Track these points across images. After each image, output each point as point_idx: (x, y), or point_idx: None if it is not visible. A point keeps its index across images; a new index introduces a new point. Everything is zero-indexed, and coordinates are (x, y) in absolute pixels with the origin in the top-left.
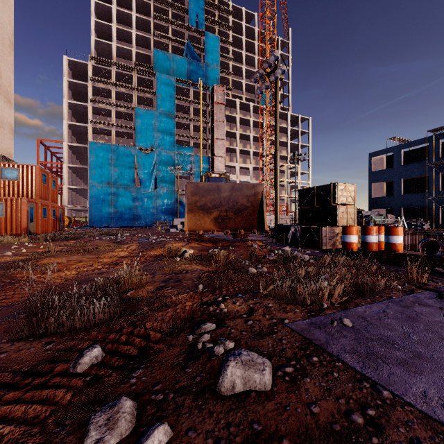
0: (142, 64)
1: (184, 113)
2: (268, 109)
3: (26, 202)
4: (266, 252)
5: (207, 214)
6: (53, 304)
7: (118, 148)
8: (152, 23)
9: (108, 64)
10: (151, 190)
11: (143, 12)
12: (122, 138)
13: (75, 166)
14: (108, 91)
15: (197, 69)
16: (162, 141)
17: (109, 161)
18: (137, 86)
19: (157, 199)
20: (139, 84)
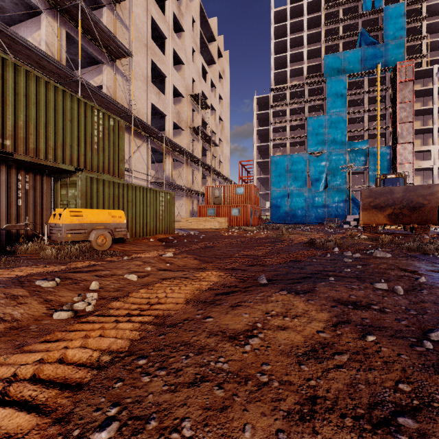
0: (312, 75)
1: (356, 106)
2: None
3: (250, 207)
4: (435, 241)
5: (380, 212)
6: (315, 242)
7: (292, 156)
8: (322, 32)
9: (284, 89)
10: (321, 189)
11: (313, 26)
12: (295, 147)
13: (261, 176)
14: (284, 111)
15: (373, 53)
16: (332, 141)
17: (285, 169)
18: (308, 97)
19: (327, 197)
20: (310, 95)
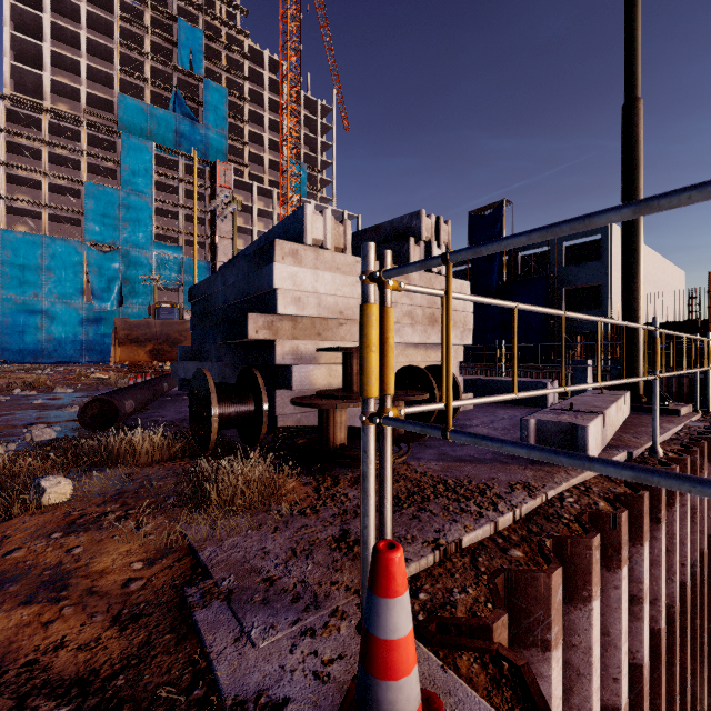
0: (98, 114)
1: (170, 193)
2: (291, 205)
3: None
4: None
5: (141, 347)
6: None
7: (55, 241)
8: (117, 53)
9: (36, 109)
10: (113, 307)
11: (102, 31)
12: (62, 224)
13: None
14: (36, 151)
15: (191, 131)
16: (132, 235)
17: (38, 261)
18: (90, 145)
19: None
20: (93, 144)
